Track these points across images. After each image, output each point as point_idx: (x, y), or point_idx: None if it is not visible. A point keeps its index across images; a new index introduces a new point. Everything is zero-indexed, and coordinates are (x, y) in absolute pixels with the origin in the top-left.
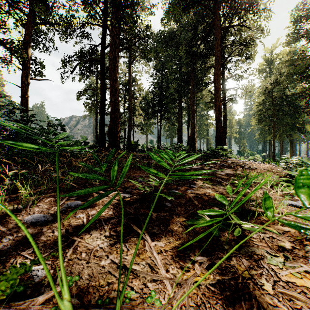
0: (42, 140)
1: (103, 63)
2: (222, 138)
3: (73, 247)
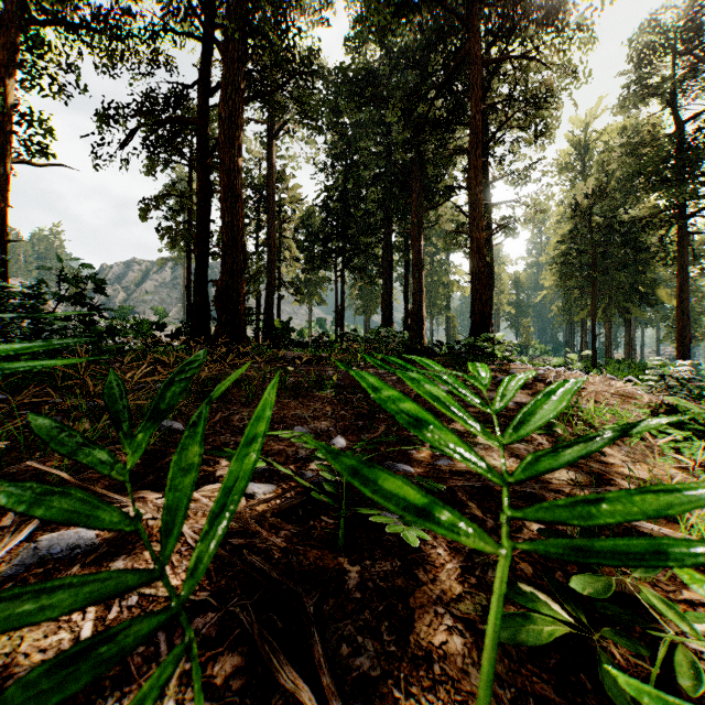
0: None
1: (204, 130)
2: (486, 315)
3: None
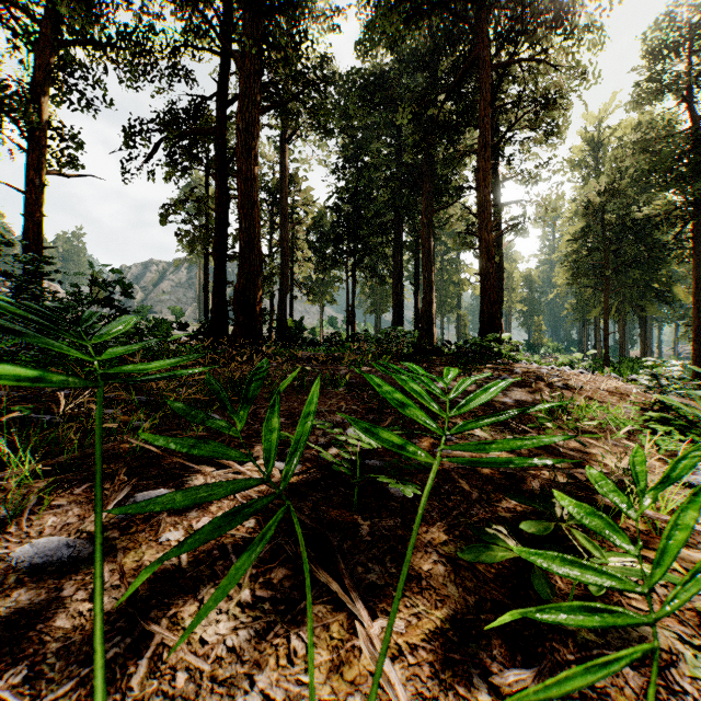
0: (53, 348)
1: (222, 140)
2: (494, 314)
3: (150, 654)
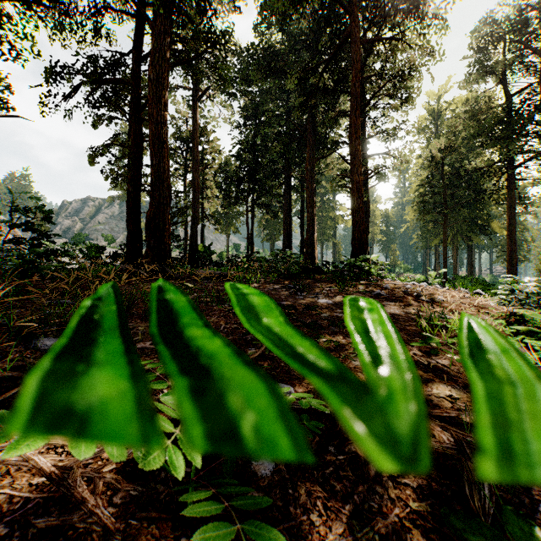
0: None
1: (137, 90)
2: (363, 241)
3: None
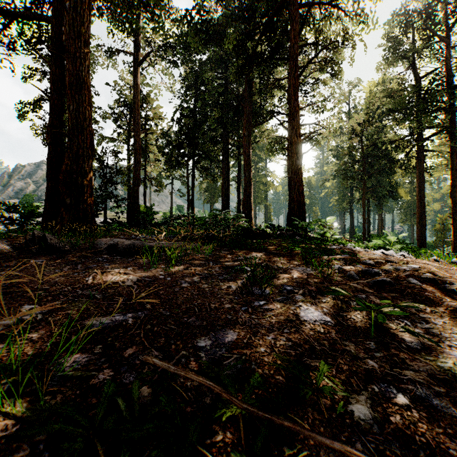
0: None
1: (57, 28)
2: (302, 202)
3: None
